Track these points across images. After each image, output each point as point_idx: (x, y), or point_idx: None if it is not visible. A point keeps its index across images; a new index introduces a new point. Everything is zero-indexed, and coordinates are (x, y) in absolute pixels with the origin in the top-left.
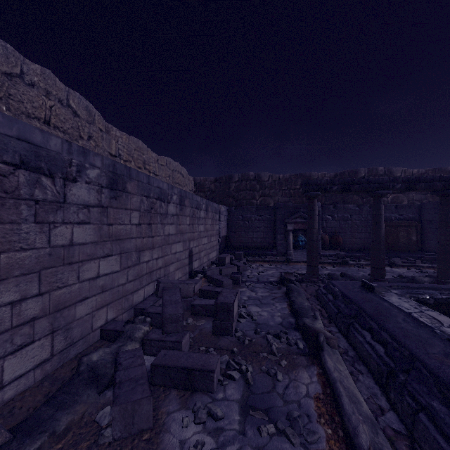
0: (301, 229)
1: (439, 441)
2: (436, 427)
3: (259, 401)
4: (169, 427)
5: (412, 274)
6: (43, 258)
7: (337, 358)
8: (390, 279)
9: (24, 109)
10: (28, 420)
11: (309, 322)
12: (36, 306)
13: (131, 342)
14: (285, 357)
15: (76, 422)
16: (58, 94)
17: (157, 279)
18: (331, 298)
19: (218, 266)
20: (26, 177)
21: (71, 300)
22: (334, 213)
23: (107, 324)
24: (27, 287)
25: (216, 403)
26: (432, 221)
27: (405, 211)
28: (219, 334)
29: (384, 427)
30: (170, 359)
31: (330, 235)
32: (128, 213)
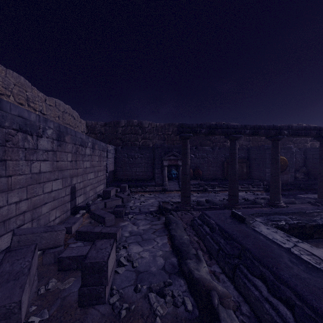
0: (174, 165)
1: None
2: None
3: None
4: None
5: (250, 196)
6: None
7: None
8: (240, 202)
9: None
10: None
11: (194, 267)
12: None
13: None
14: None
15: None
16: None
17: (13, 229)
18: (208, 230)
19: (104, 198)
20: None
21: None
22: (196, 153)
23: None
24: None
25: None
26: (256, 159)
27: (240, 152)
28: (88, 304)
29: None
30: None
31: (193, 169)
32: None
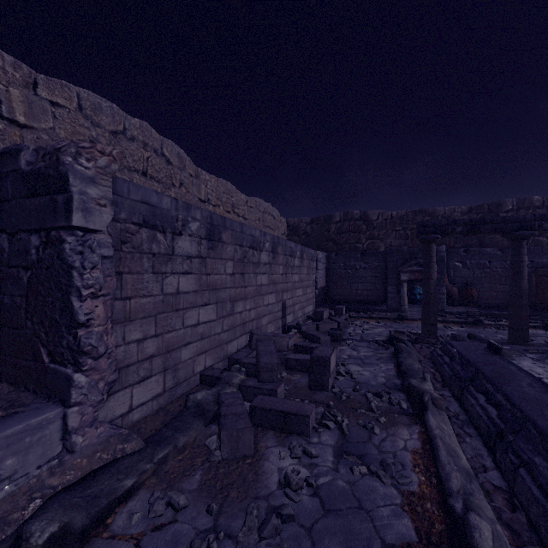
0: (419, 279)
1: (533, 490)
2: (534, 479)
3: (354, 448)
4: (268, 457)
5: None
6: (158, 304)
7: (442, 419)
8: (538, 344)
9: (126, 163)
10: (154, 436)
11: (416, 383)
12: (153, 346)
13: (229, 387)
14: (384, 415)
15: (190, 443)
16: (154, 144)
17: (250, 331)
18: (447, 360)
19: (314, 321)
20: (147, 234)
21: (177, 344)
22: (465, 259)
23: (206, 370)
24: (147, 328)
25: (311, 446)
26: None
27: None
28: (315, 388)
29: (483, 481)
30: (267, 403)
31: (459, 288)
32: (223, 263)
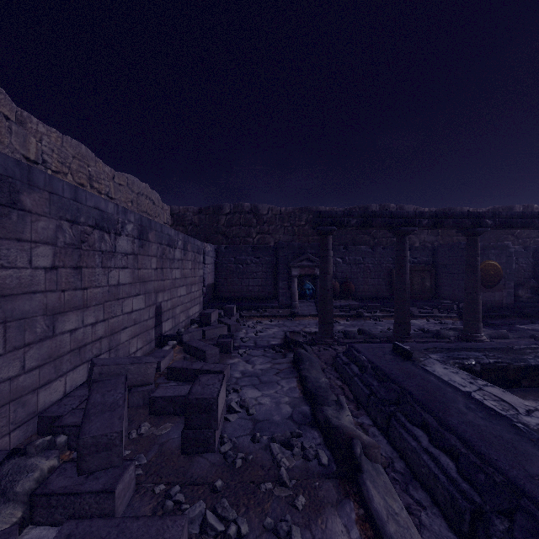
0: (309, 275)
1: None
2: None
3: None
4: None
5: (432, 326)
6: None
7: (384, 485)
8: (414, 335)
9: None
10: None
11: (333, 414)
12: None
13: (5, 506)
14: (301, 487)
15: None
16: None
17: (91, 359)
18: (356, 370)
19: (201, 325)
20: None
21: None
22: (345, 255)
23: None
24: None
25: None
26: (447, 265)
27: (419, 253)
28: (193, 451)
29: None
30: None
31: (340, 282)
32: (25, 247)
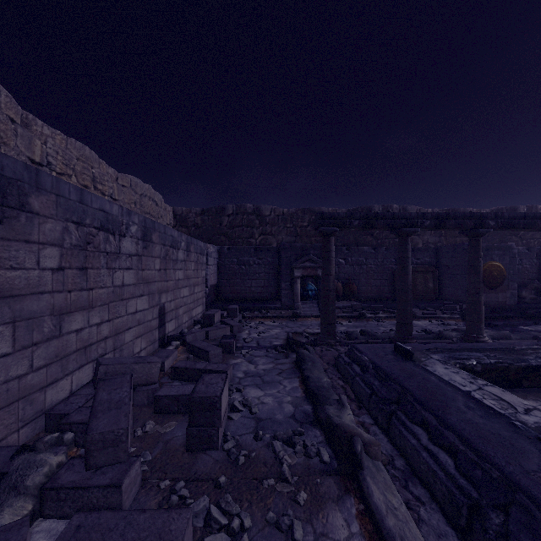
0: (311, 276)
1: None
2: None
3: None
4: None
5: (435, 327)
6: None
7: (384, 481)
8: (416, 336)
9: None
10: None
11: (335, 413)
12: None
13: (16, 499)
14: (303, 483)
15: None
16: None
17: (97, 358)
18: (358, 370)
19: (203, 326)
20: None
21: None
22: (347, 256)
23: None
24: None
25: None
26: (450, 266)
27: (422, 254)
28: (197, 448)
29: None
30: (87, 539)
31: (343, 283)
32: (33, 249)
